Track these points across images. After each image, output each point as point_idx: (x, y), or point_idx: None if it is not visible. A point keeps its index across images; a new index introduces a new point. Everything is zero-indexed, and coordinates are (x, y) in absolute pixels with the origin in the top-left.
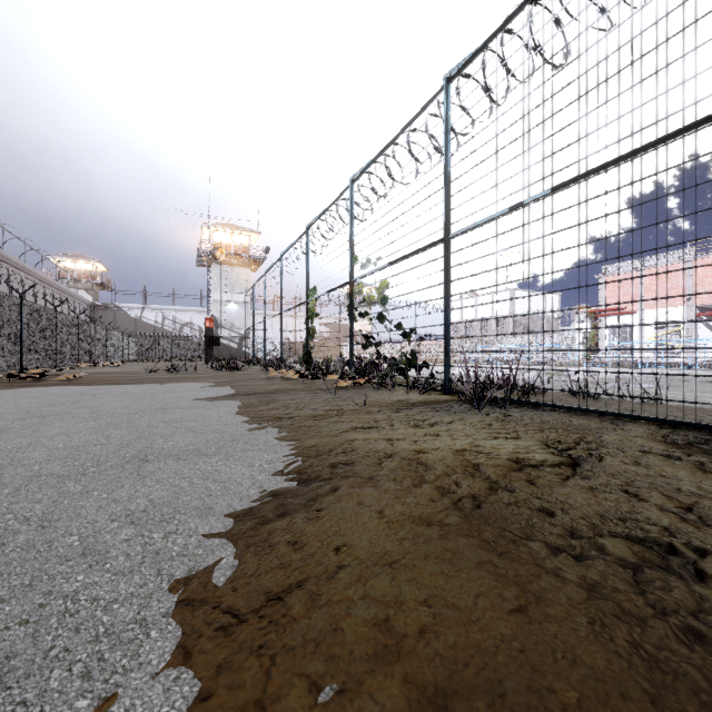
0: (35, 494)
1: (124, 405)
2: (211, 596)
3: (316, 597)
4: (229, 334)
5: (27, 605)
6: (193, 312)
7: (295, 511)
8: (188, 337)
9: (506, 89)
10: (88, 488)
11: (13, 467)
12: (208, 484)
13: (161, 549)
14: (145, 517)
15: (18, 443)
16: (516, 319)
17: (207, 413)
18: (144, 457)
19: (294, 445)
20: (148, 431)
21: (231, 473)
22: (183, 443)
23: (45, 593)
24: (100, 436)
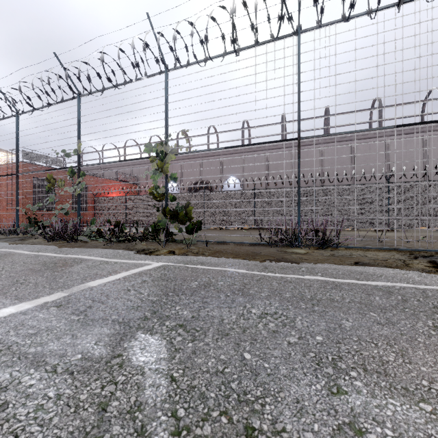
0: None
1: None
2: None
3: None
4: None
5: None
6: None
7: None
8: None
9: None
10: None
11: None
12: None
13: None
14: None
15: None
16: None
17: None
18: None
19: None
20: None
21: None
22: None
23: None
24: None
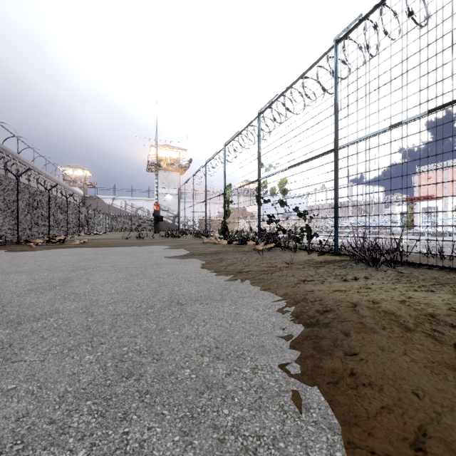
0: (127, 330)
1: (128, 261)
2: (352, 438)
3: (451, 446)
4: (167, 214)
5: (209, 440)
6: (143, 200)
7: (331, 351)
8: (141, 216)
9: (377, 45)
10: (160, 326)
11: (96, 307)
12: (242, 325)
13: (262, 384)
14: (223, 353)
15: (85, 288)
16: (354, 204)
17: (187, 267)
18: (177, 301)
19: (270, 293)
20: (161, 280)
21: (249, 315)
22: (193, 290)
23: (212, 427)
24: (133, 284)
